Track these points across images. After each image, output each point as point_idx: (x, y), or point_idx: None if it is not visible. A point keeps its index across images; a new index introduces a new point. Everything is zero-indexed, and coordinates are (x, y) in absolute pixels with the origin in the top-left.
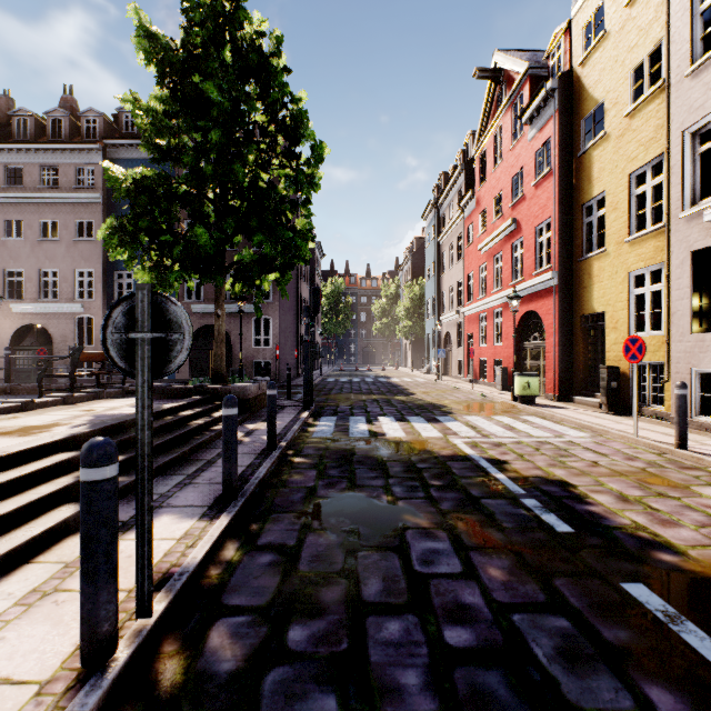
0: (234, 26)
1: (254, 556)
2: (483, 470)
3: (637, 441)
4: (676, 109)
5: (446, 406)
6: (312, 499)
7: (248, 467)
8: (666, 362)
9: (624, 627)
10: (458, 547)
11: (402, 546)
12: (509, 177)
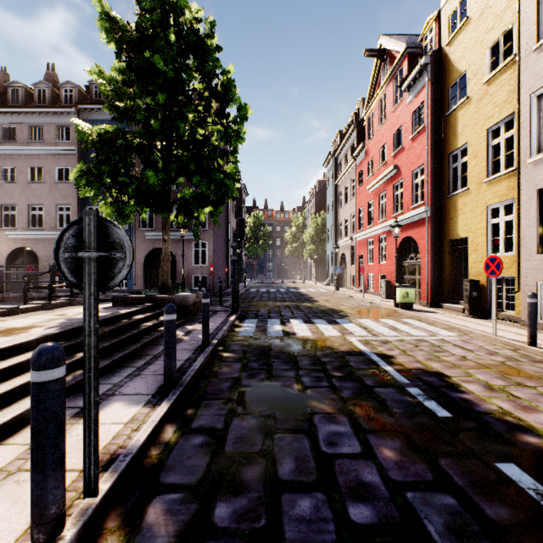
0: (177, 12)
1: (188, 437)
2: (375, 363)
3: (495, 339)
4: (525, 77)
5: (342, 310)
6: (237, 388)
7: (186, 360)
8: (516, 277)
9: (503, 504)
10: (357, 430)
11: (311, 429)
12: (391, 133)
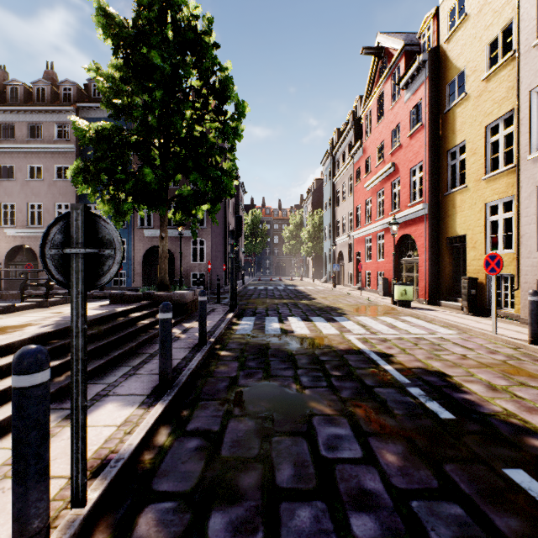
0: (174, 9)
1: (183, 441)
2: (374, 362)
3: (495, 338)
4: (524, 73)
5: (340, 308)
6: (234, 387)
7: (182, 359)
8: (516, 274)
9: (513, 514)
10: (357, 432)
11: (310, 431)
12: (389, 130)
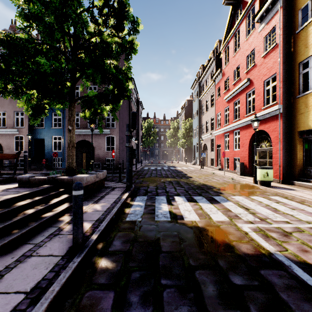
0: None
1: None
2: None
3: None
4: None
5: (214, 186)
6: None
7: (28, 295)
8: None
9: None
10: None
11: None
12: (244, 56)
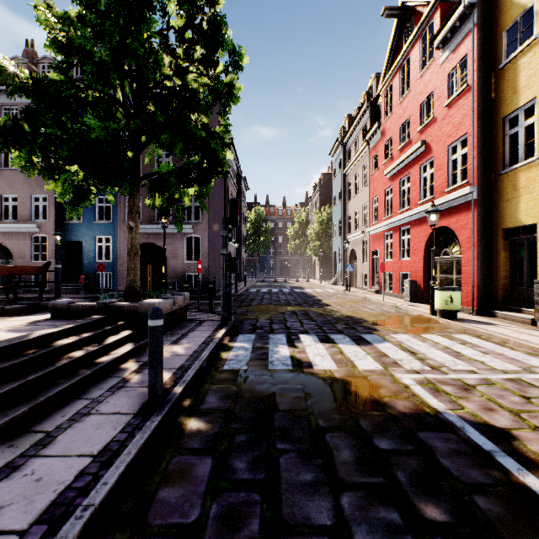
0: None
1: None
2: (491, 460)
3: None
4: None
5: (365, 319)
6: None
7: (95, 458)
8: None
9: None
10: None
11: None
12: (417, 103)
